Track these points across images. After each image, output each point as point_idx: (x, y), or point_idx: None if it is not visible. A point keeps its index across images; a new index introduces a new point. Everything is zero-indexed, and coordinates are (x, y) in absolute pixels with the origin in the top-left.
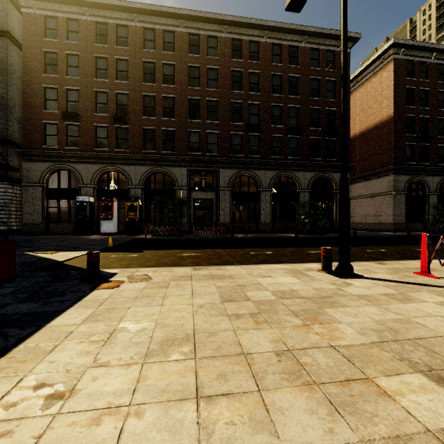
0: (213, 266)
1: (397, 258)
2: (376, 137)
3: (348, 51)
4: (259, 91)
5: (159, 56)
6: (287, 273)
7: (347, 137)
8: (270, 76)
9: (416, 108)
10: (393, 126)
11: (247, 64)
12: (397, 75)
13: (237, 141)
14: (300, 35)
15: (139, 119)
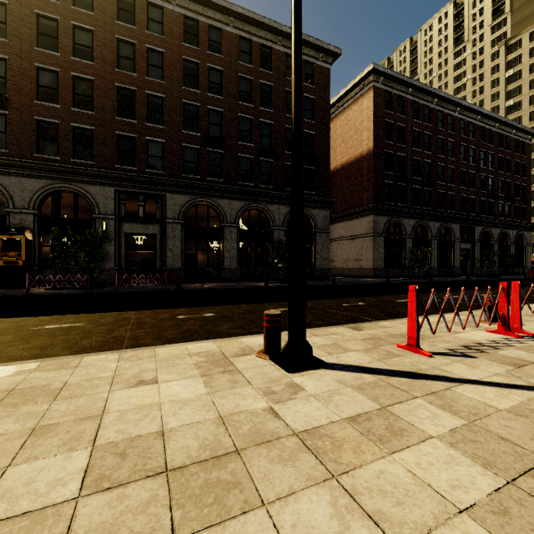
0: (57, 358)
1: (377, 316)
2: (357, 172)
3: (328, 67)
4: (223, 94)
5: (67, 12)
6: (197, 367)
7: (327, 167)
8: (237, 78)
9: (394, 144)
10: (372, 161)
11: (206, 56)
12: (377, 105)
13: (192, 158)
14: (274, 34)
15: (27, 104)
